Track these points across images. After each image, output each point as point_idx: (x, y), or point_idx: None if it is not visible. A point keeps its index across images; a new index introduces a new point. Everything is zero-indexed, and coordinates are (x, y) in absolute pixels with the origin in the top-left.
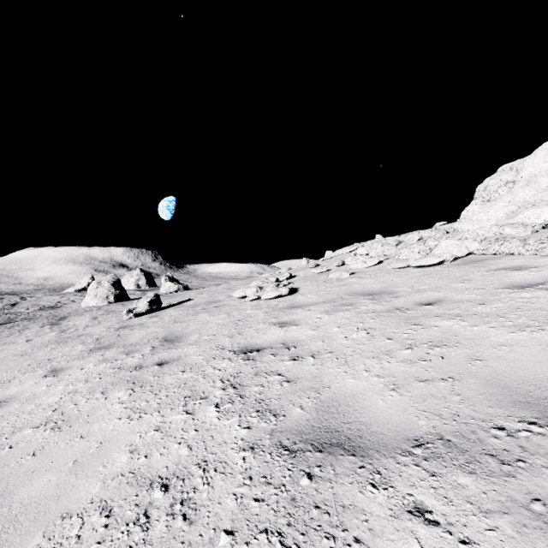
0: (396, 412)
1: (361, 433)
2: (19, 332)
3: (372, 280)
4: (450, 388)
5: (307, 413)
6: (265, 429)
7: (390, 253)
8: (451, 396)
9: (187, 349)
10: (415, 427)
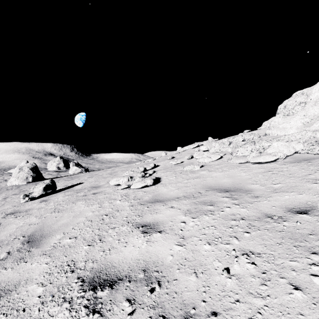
0: None
1: None
2: None
3: (220, 174)
4: None
5: None
6: None
7: (225, 150)
8: None
9: (35, 265)
10: None
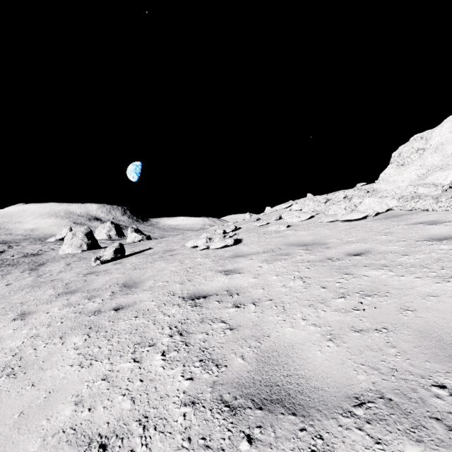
0: (335, 365)
1: (301, 388)
2: (2, 277)
3: (305, 232)
4: (385, 339)
5: (248, 363)
6: (207, 381)
7: (320, 209)
8: (387, 349)
9: (142, 295)
10: (355, 383)
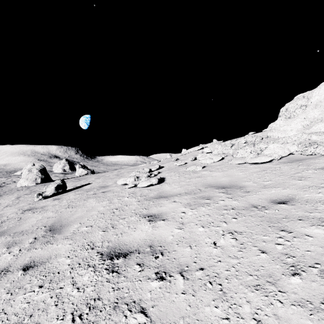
0: None
1: None
2: None
3: (220, 173)
4: None
5: None
6: None
7: (227, 152)
8: None
9: (60, 246)
10: None
